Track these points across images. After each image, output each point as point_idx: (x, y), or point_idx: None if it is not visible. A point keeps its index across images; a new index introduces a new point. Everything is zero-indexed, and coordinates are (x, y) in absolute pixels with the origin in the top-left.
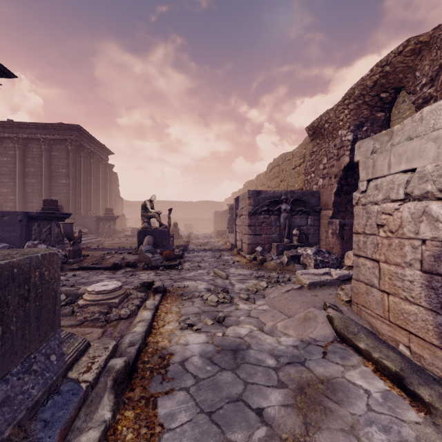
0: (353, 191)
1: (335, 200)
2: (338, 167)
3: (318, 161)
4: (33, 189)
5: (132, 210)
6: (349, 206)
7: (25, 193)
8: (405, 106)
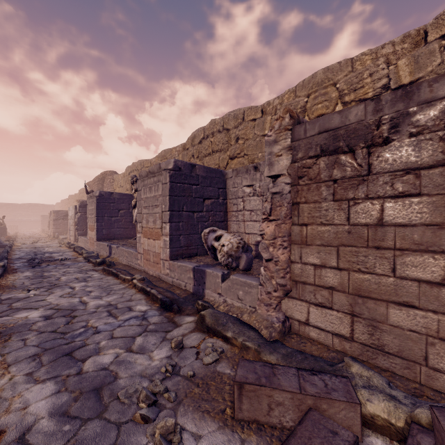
0: None
1: None
2: None
3: None
4: None
5: None
6: None
7: None
8: None
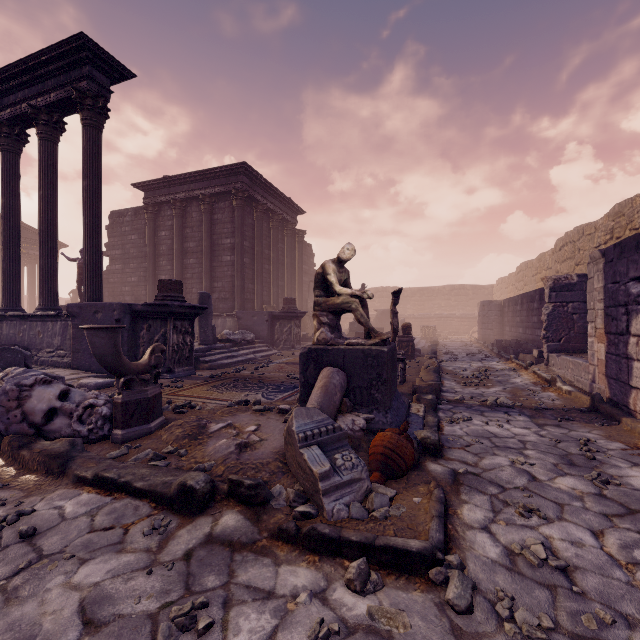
0: None
1: None
2: None
3: None
4: (192, 273)
5: None
6: None
7: (184, 279)
8: None
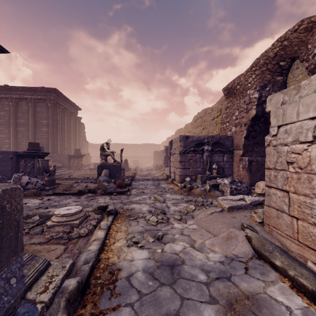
0: (258, 136)
1: (244, 143)
2: (247, 118)
3: (232, 114)
4: (22, 135)
5: (95, 150)
6: (255, 147)
7: (17, 137)
8: (298, 72)
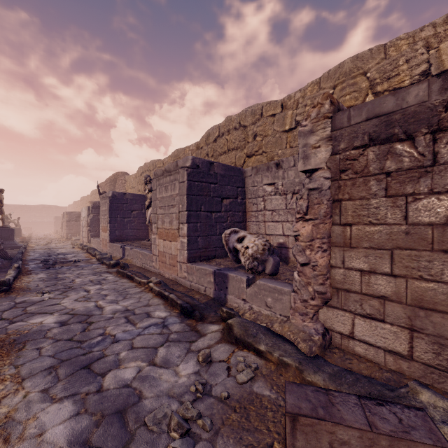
0: None
1: None
2: None
3: None
4: None
5: None
6: None
7: None
8: None
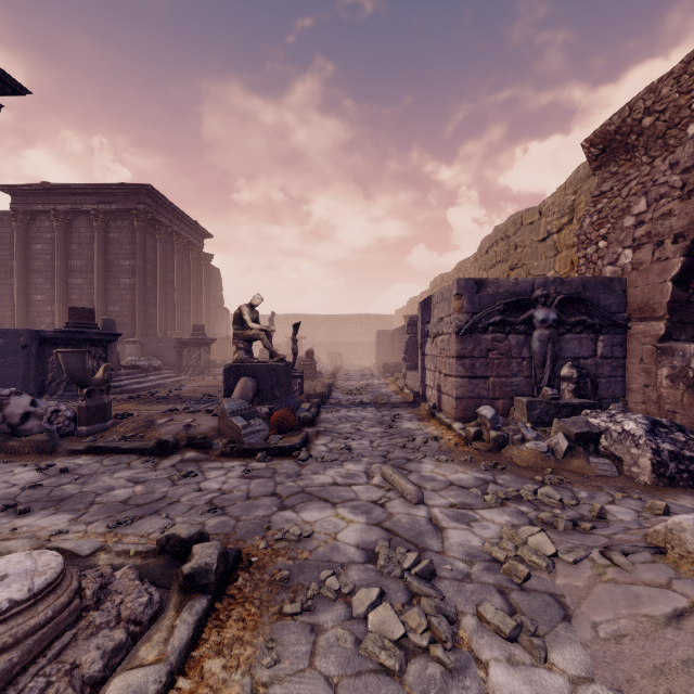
0: None
1: (674, 297)
2: (686, 215)
3: (619, 211)
4: (80, 295)
5: None
6: None
7: (69, 301)
8: None
